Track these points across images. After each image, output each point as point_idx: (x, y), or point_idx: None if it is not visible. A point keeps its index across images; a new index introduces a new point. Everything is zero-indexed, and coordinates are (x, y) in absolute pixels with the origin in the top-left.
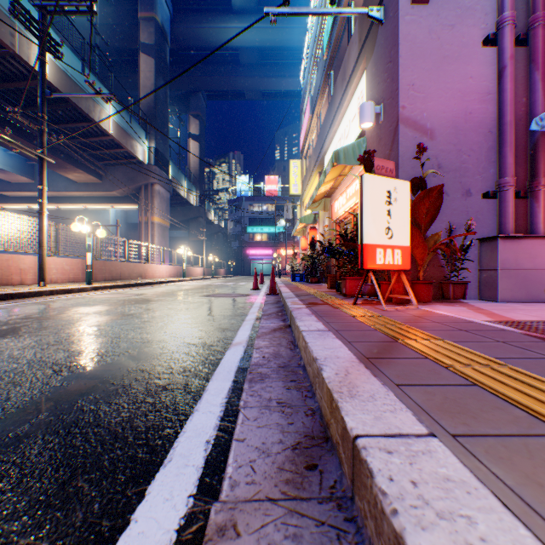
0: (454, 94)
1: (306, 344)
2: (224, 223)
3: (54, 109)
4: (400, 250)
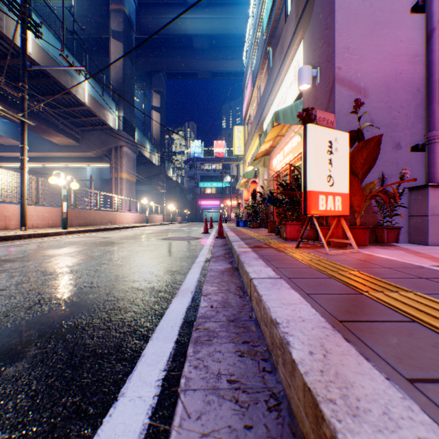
0: (385, 57)
1: (260, 297)
2: (180, 179)
3: (38, 83)
4: (340, 197)
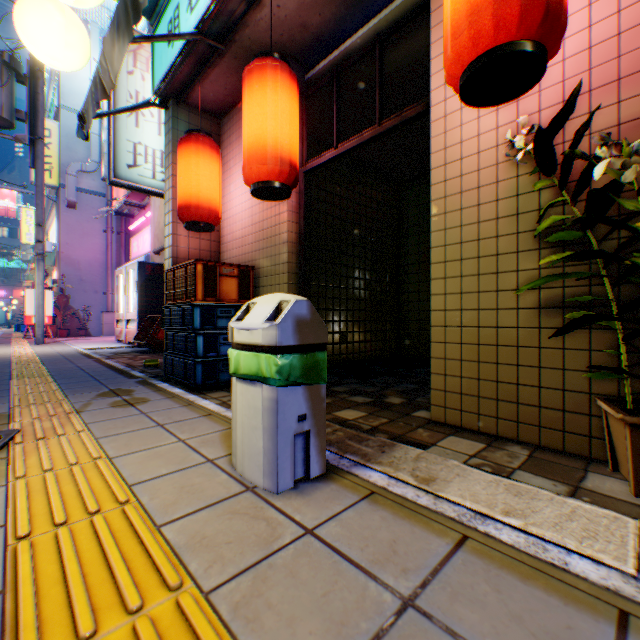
0: (91, 250)
1: None
2: None
3: None
4: (49, 317)
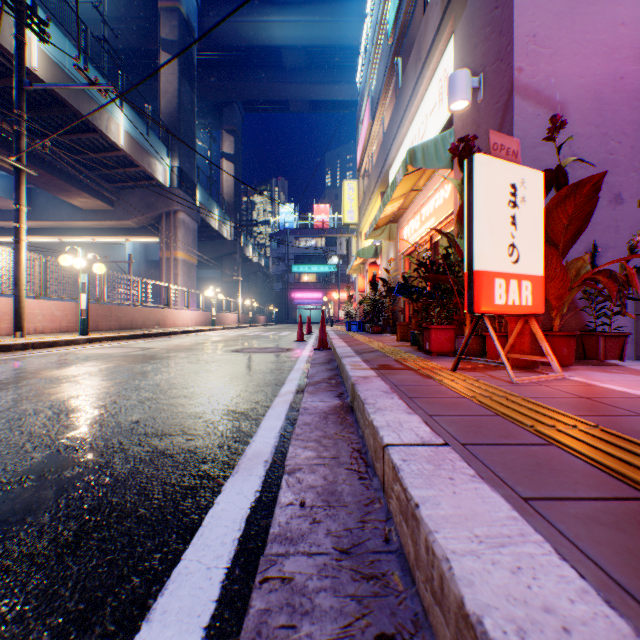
0: (596, 50)
1: (414, 509)
2: (264, 261)
3: (48, 115)
4: (530, 283)
